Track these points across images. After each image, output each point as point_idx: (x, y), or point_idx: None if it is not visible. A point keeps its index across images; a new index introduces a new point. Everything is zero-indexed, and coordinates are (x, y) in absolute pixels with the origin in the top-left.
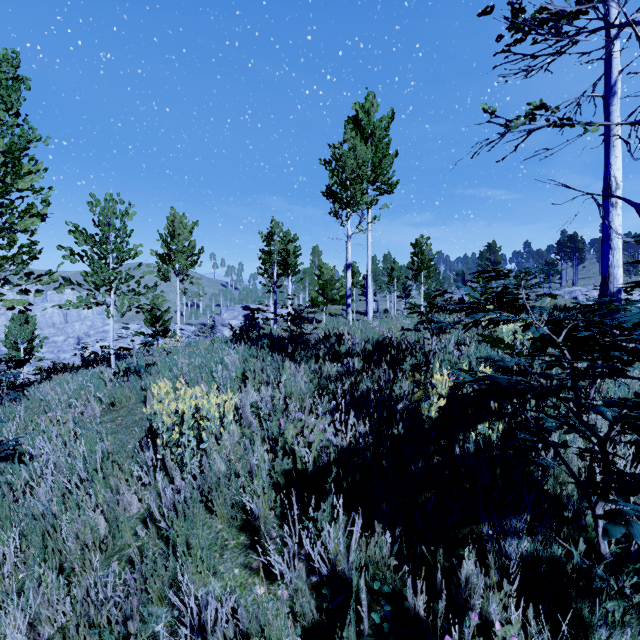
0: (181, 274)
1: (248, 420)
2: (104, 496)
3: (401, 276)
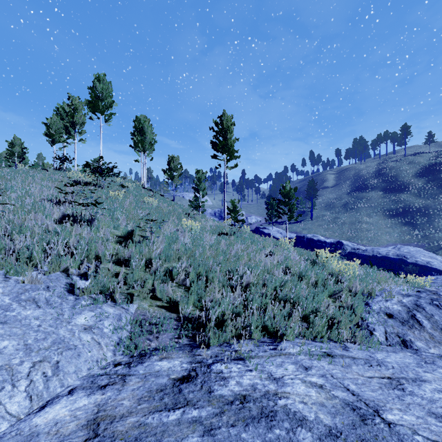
0: None
1: None
2: None
3: None
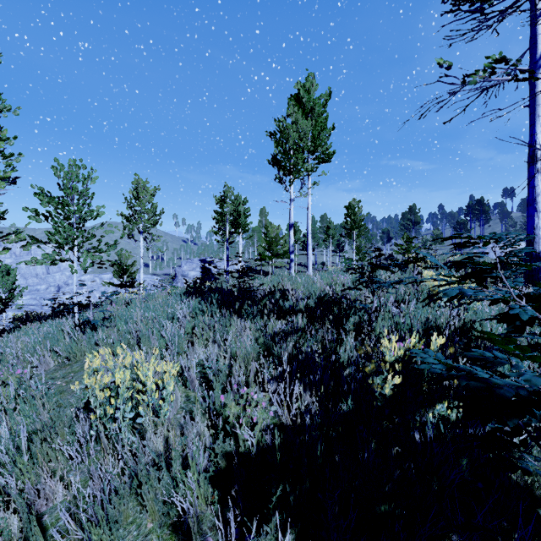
0: (144, 232)
1: (192, 383)
2: (30, 478)
3: (336, 234)
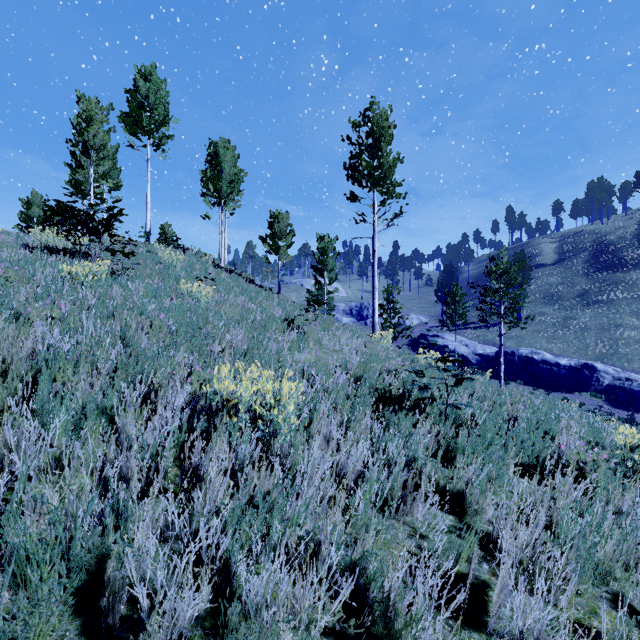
0: None
1: None
2: None
3: None
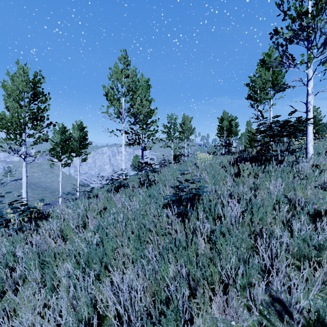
0: (187, 138)
1: None
2: None
3: None
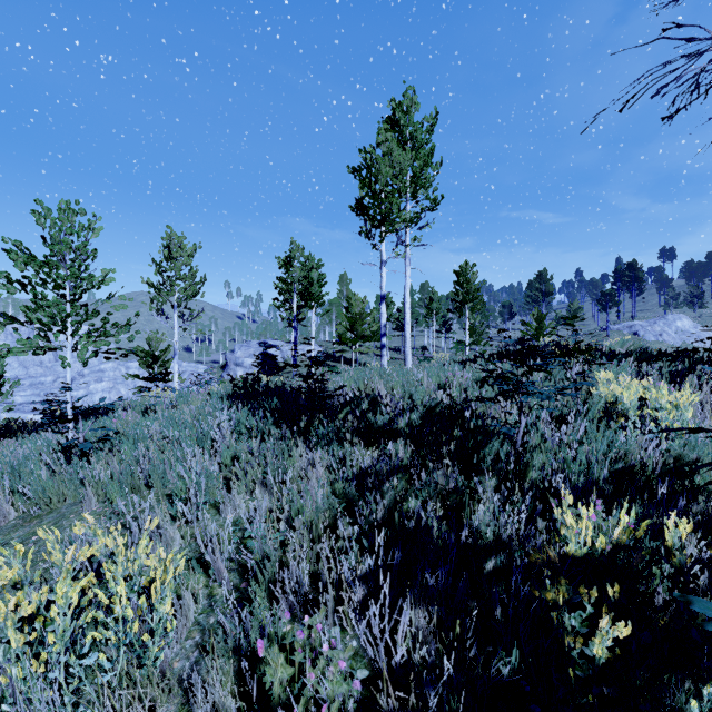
0: (179, 306)
1: (220, 572)
2: None
3: (441, 308)
